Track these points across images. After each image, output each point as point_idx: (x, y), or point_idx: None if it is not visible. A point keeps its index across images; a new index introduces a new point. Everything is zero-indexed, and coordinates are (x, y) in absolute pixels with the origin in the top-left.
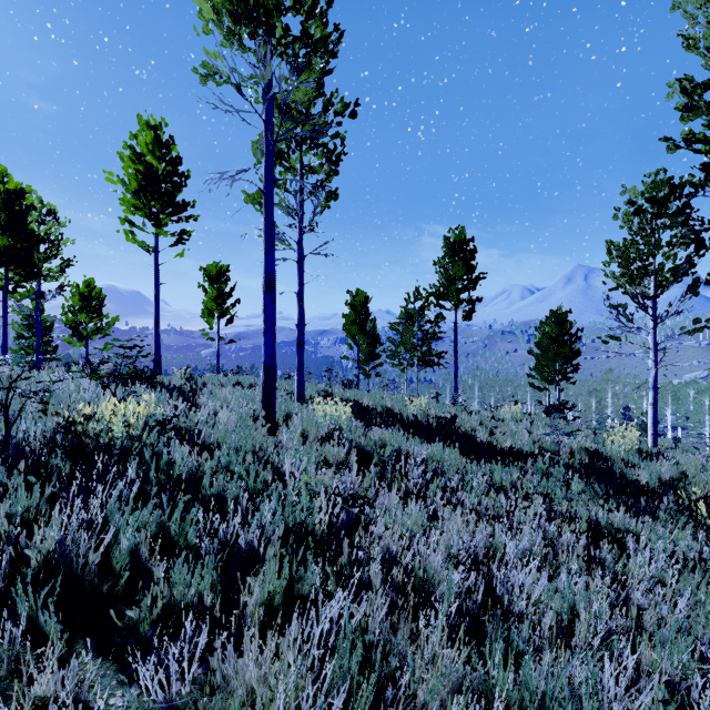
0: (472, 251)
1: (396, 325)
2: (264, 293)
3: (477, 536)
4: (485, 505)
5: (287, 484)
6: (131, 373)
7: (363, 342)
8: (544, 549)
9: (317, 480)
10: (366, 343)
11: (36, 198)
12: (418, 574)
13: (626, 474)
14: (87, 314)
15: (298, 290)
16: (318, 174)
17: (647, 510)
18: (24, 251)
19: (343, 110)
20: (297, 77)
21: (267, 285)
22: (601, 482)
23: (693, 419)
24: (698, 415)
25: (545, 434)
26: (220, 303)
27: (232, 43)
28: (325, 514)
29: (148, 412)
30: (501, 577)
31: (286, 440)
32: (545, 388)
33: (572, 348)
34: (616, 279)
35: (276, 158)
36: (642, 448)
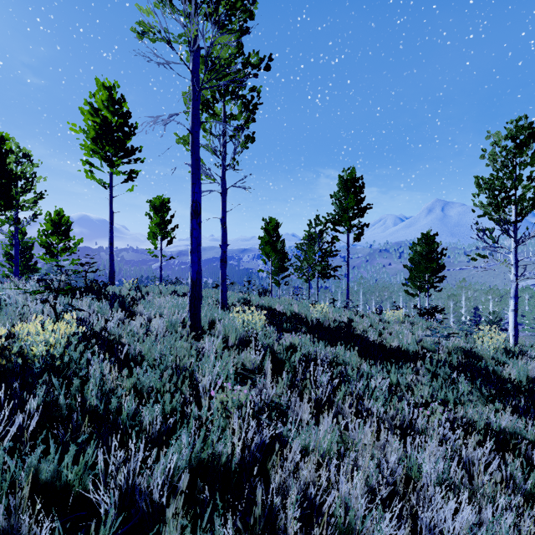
0: (361, 186)
1: (301, 245)
2: (191, 218)
3: (392, 458)
4: (390, 414)
5: (203, 403)
6: (67, 289)
7: (274, 258)
8: (458, 471)
9: (232, 400)
10: (277, 259)
11: (14, 144)
12: (340, 522)
13: (497, 371)
14: (57, 236)
15: (222, 216)
16: (238, 120)
17: (531, 412)
18: (4, 186)
19: (258, 63)
20: (218, 29)
21: (194, 212)
22: (481, 380)
23: (529, 317)
24: (532, 314)
25: (426, 335)
26: (162, 228)
27: (164, 5)
28: (240, 435)
29: (69, 330)
30: (427, 518)
31: (206, 352)
32: (417, 294)
33: (439, 263)
34: (483, 207)
35: (203, 105)
36: (507, 347)
